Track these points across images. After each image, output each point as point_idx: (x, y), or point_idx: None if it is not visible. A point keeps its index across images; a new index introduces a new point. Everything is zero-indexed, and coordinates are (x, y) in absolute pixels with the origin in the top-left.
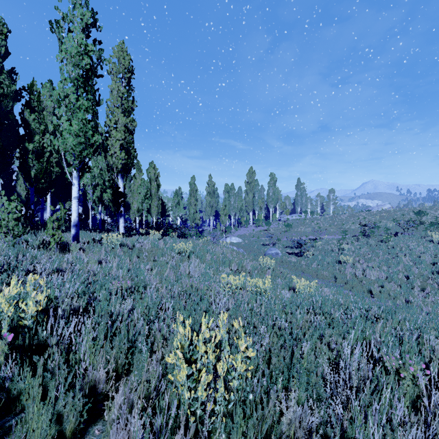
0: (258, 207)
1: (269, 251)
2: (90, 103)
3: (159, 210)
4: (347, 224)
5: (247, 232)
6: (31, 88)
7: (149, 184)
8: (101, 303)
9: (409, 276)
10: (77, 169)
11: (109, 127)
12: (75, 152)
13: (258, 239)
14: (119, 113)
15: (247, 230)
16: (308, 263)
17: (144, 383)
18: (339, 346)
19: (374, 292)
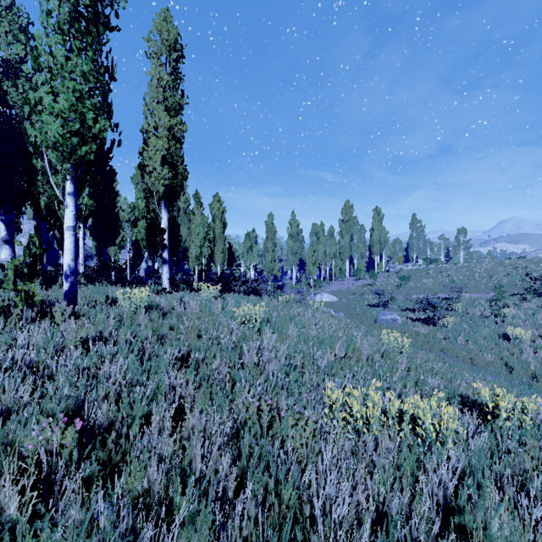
0: (358, 253)
1: (383, 316)
2: (90, 65)
3: (225, 258)
4: (496, 277)
5: (344, 288)
6: None
7: (212, 224)
8: None
9: None
10: (73, 180)
11: (147, 132)
12: (63, 148)
13: (360, 296)
14: (161, 111)
15: (344, 285)
16: (448, 337)
17: None
18: None
19: None
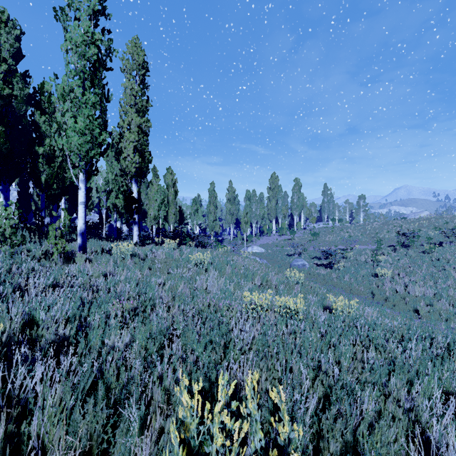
0: (282, 215)
1: (295, 262)
2: (97, 97)
3: (177, 218)
4: (381, 233)
5: (270, 242)
6: (41, 88)
7: (166, 191)
8: (94, 331)
9: None
10: (84, 172)
11: (122, 128)
12: (80, 152)
13: (282, 248)
14: (133, 113)
15: (270, 239)
16: (339, 276)
17: None
18: (419, 409)
19: (422, 312)
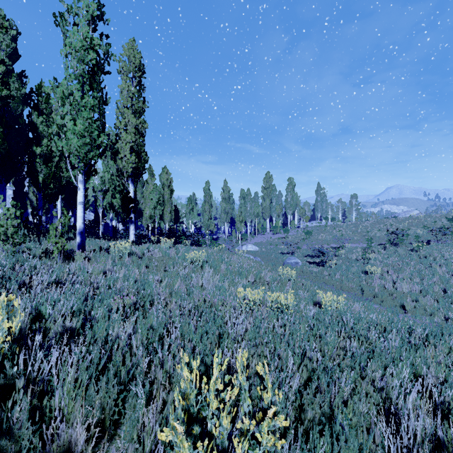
0: (276, 213)
1: (289, 260)
2: (96, 101)
3: (172, 217)
4: (372, 231)
5: (264, 240)
6: (39, 89)
7: (162, 190)
8: (98, 324)
9: (447, 289)
10: (83, 172)
11: (119, 129)
12: (79, 154)
13: (275, 247)
14: (129, 114)
15: (264, 238)
16: (331, 274)
17: (135, 446)
18: (390, 388)
19: (408, 307)
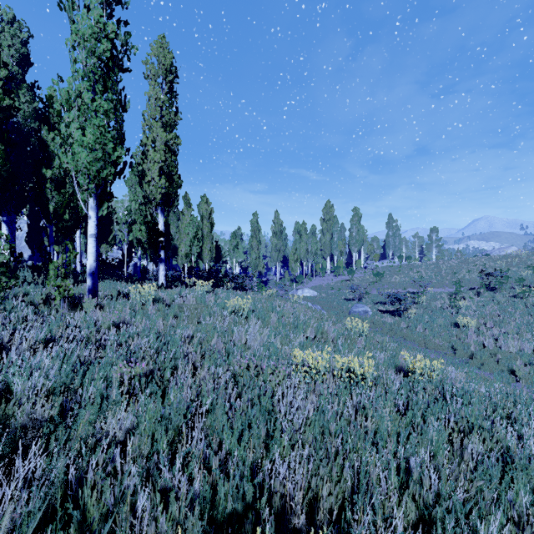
0: (338, 251)
1: (355, 308)
2: (110, 104)
3: (213, 255)
4: (459, 273)
5: (324, 283)
6: (50, 99)
7: (200, 223)
8: (85, 409)
9: None
10: (95, 197)
11: (145, 146)
12: (89, 172)
13: (338, 291)
14: (158, 127)
15: (324, 281)
16: (410, 326)
17: None
18: None
19: (520, 373)
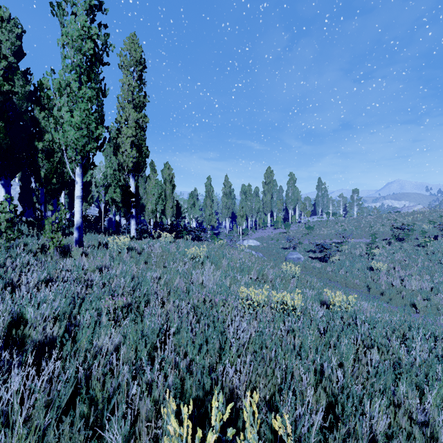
0: (277, 208)
1: (291, 255)
2: (93, 92)
3: (174, 212)
4: (375, 226)
5: (265, 235)
6: (41, 85)
7: (164, 185)
8: (83, 331)
9: None
10: (81, 166)
11: (120, 123)
12: (77, 146)
13: (277, 241)
14: (130, 108)
15: (265, 233)
16: (334, 270)
17: None
18: (436, 425)
19: (419, 306)
